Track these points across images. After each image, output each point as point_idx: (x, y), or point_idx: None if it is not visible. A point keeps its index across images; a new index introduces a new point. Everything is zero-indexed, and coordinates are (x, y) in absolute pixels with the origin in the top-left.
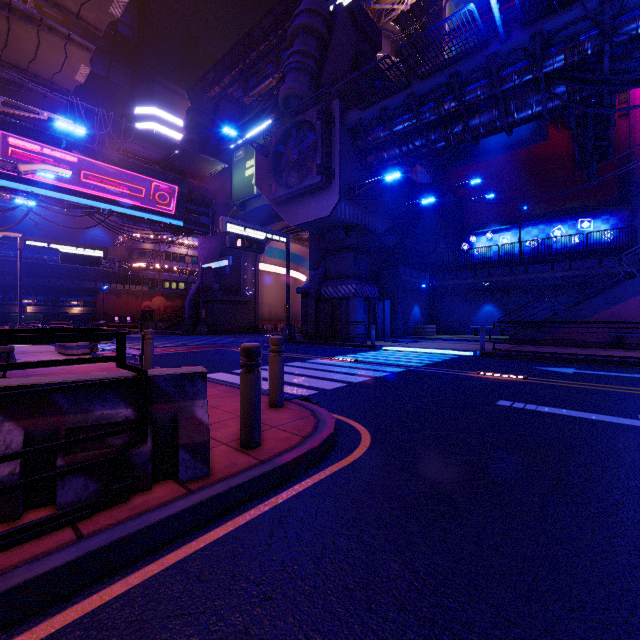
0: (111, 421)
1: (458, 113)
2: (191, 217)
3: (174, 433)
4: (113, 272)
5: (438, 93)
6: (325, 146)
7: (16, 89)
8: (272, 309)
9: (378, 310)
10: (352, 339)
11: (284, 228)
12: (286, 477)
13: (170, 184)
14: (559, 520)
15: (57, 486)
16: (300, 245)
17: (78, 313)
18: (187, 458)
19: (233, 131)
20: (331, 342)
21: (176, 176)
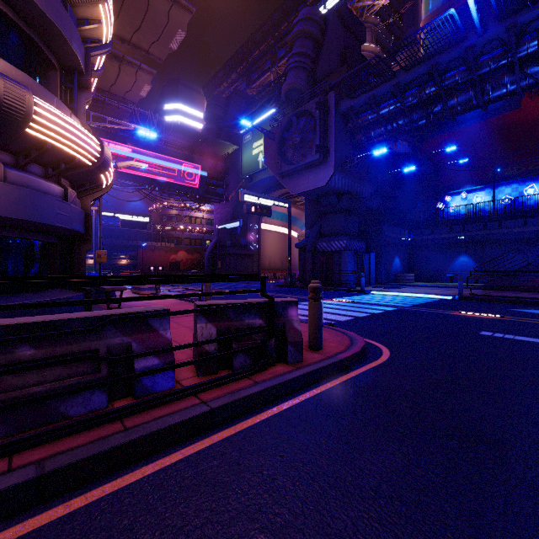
0: (253, 326)
1: (437, 96)
2: (210, 189)
3: (282, 335)
4: (149, 233)
5: (420, 80)
6: (323, 130)
7: (100, 105)
8: (271, 260)
9: (365, 261)
10: (343, 285)
11: (282, 195)
12: (344, 367)
13: (195, 164)
14: (535, 397)
15: (233, 358)
16: (294, 208)
17: (125, 264)
18: (292, 350)
19: (248, 122)
20: (326, 287)
21: (199, 158)
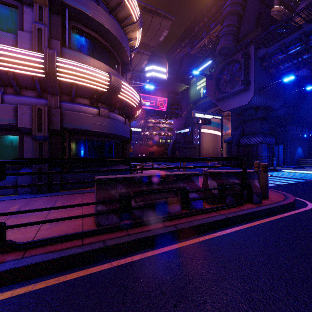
0: (234, 183)
1: None
2: (172, 111)
3: (249, 189)
4: (138, 136)
5: None
6: (246, 70)
7: None
8: (207, 150)
9: (275, 150)
10: None
11: (214, 111)
12: (285, 209)
13: (164, 98)
14: None
15: (226, 198)
16: None
17: None
18: (255, 196)
19: (197, 72)
20: (247, 167)
21: (166, 94)
